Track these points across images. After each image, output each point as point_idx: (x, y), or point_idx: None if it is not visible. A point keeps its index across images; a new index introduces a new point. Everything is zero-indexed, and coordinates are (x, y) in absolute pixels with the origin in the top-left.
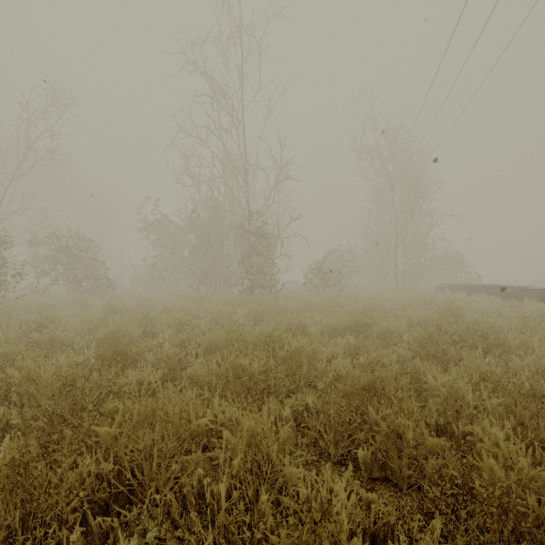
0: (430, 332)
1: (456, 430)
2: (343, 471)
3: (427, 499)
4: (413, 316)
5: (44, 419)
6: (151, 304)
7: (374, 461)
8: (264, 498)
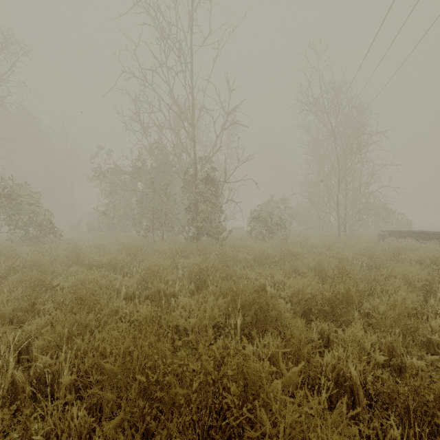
0: None
1: None
2: None
3: None
4: (410, 277)
5: None
6: (80, 255)
7: None
8: None
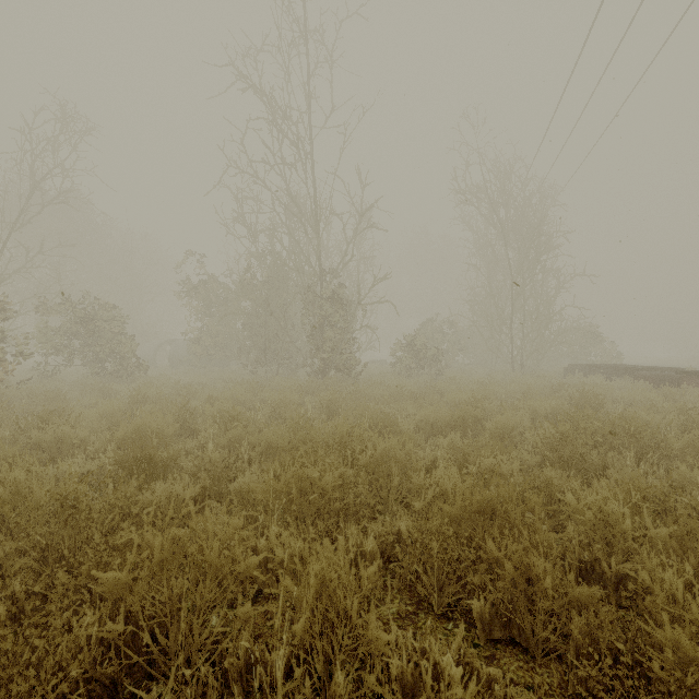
0: (563, 430)
1: (607, 570)
2: (451, 629)
3: (572, 675)
4: (537, 407)
5: (35, 554)
6: (192, 391)
7: (494, 616)
8: (339, 679)
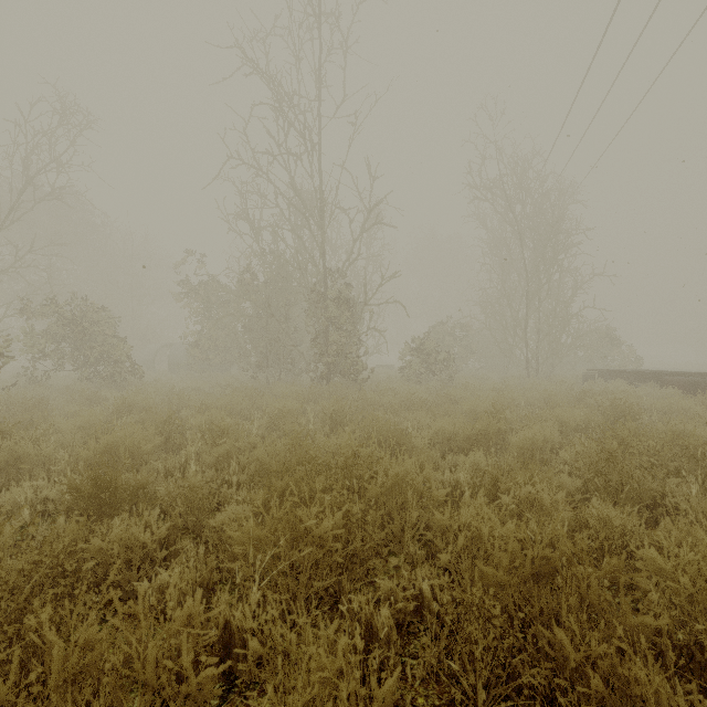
0: (610, 450)
1: None
2: None
3: None
4: (566, 418)
5: None
6: (185, 398)
7: None
8: None
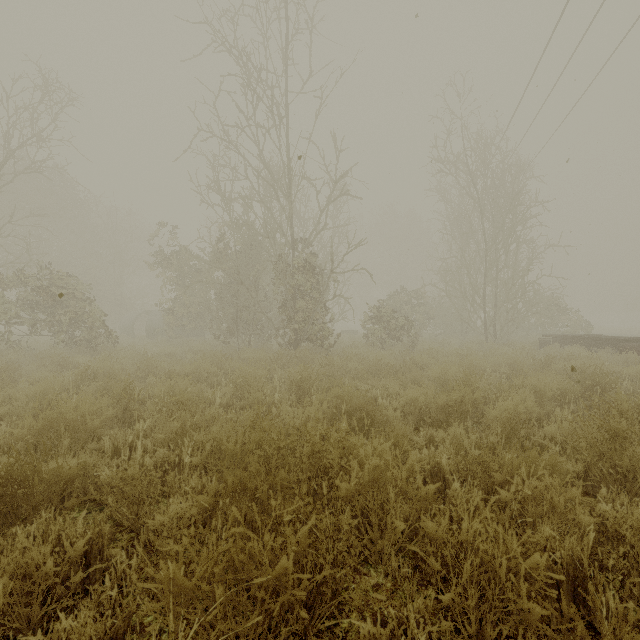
0: (617, 430)
1: None
2: None
3: None
4: (542, 387)
5: None
6: (153, 364)
7: None
8: None
